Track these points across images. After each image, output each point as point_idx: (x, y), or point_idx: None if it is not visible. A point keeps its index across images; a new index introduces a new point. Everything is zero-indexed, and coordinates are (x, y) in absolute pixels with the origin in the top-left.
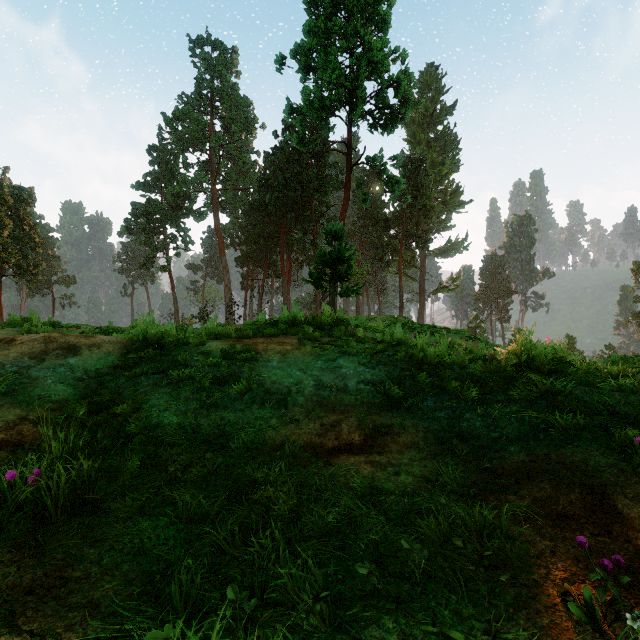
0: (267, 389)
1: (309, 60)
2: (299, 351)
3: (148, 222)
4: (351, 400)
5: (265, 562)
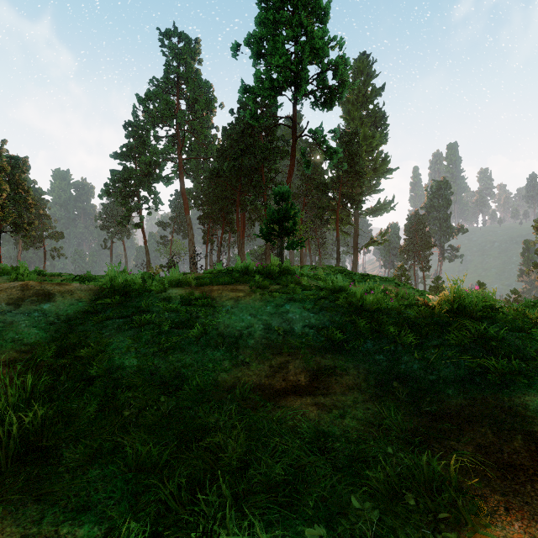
0: (221, 332)
1: (260, 47)
2: (250, 297)
3: (124, 186)
4: (297, 343)
5: (210, 523)
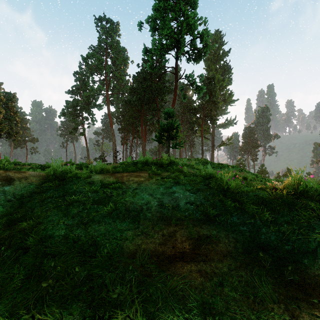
0: (127, 208)
1: (155, 24)
2: (148, 181)
3: (74, 110)
4: (182, 215)
5: None
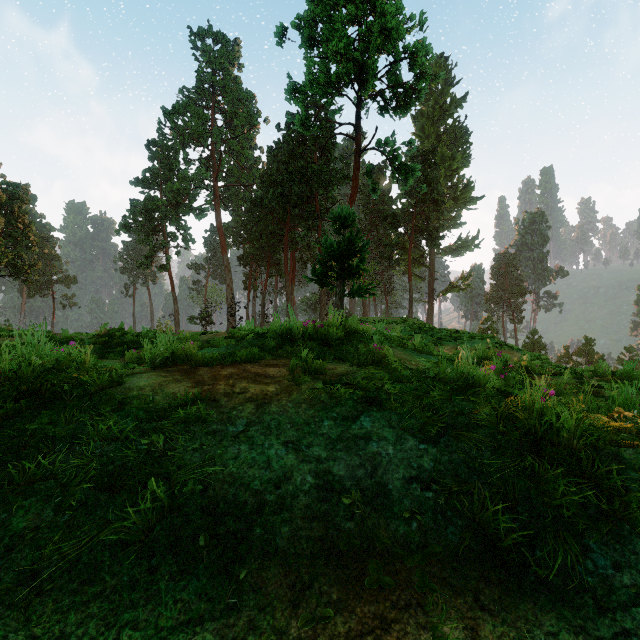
0: (211, 502)
1: (313, 32)
2: (289, 397)
3: (147, 219)
4: (398, 536)
5: None
